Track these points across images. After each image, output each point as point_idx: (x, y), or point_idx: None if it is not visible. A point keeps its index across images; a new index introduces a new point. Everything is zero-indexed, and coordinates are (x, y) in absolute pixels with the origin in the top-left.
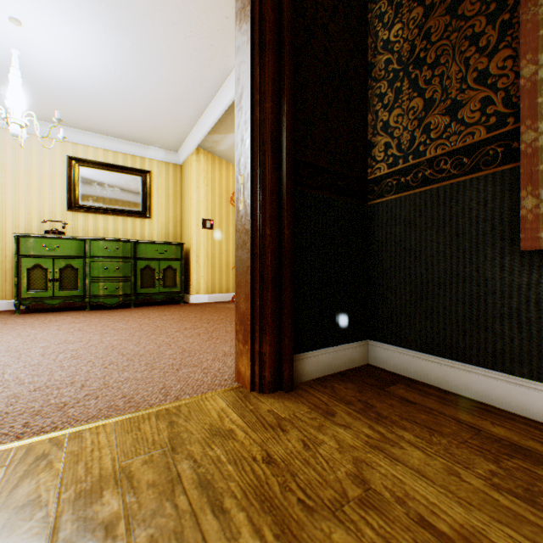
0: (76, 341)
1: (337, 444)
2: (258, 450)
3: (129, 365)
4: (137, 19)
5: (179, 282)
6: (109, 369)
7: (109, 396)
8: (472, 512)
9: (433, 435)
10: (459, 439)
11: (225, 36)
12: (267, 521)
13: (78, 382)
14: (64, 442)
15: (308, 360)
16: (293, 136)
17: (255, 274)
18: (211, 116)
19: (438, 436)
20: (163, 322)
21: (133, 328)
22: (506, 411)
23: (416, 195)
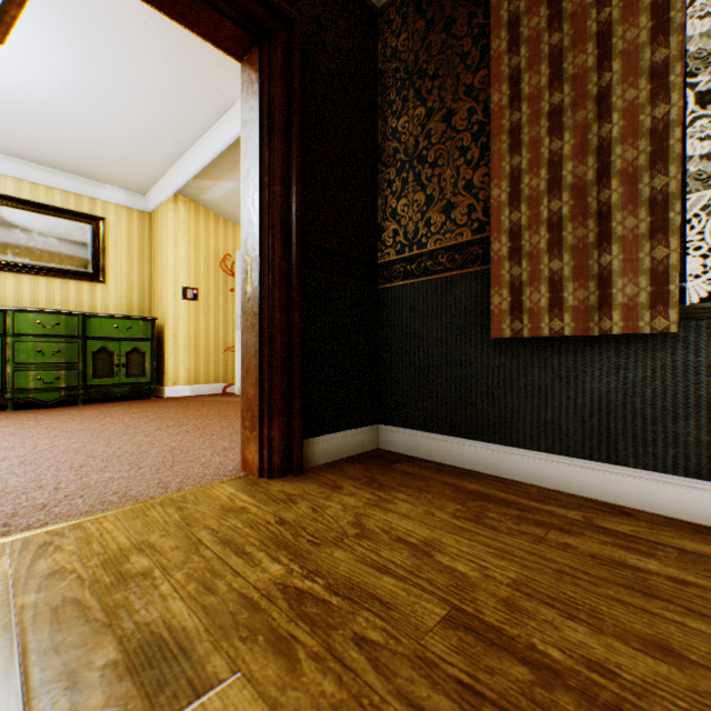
0: (17, 447)
1: (342, 506)
2: (272, 517)
3: (108, 466)
4: (102, 35)
5: (149, 370)
6: (83, 471)
7: (98, 494)
8: (435, 531)
9: (422, 493)
10: (441, 494)
11: (220, 73)
12: (283, 553)
13: (48, 485)
14: (66, 532)
15: (318, 444)
16: (303, 221)
17: (264, 358)
18: (198, 159)
19: (426, 493)
20: (134, 421)
21: (94, 429)
22: (484, 473)
23: (420, 284)
